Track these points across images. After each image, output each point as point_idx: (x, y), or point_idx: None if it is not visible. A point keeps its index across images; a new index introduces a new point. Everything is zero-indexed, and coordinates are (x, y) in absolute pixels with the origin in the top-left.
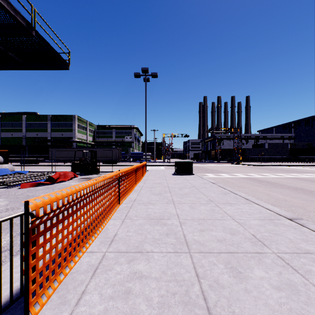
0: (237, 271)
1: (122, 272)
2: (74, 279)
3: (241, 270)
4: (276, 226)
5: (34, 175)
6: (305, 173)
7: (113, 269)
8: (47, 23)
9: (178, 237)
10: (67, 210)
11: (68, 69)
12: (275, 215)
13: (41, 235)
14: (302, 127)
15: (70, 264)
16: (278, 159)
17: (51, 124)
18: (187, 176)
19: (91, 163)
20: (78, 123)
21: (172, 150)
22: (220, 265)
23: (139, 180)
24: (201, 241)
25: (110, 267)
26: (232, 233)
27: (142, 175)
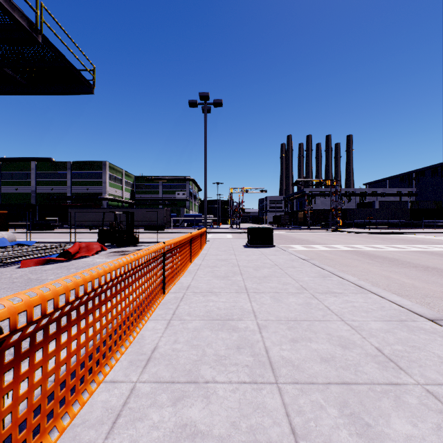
0: (363, 422)
1: (162, 425)
2: (75, 440)
3: (370, 420)
4: (412, 333)
5: (43, 248)
6: (436, 244)
7: (146, 419)
8: (60, 25)
9: (257, 353)
10: (66, 315)
11: (92, 93)
12: (407, 312)
13: (8, 369)
14: (428, 178)
15: (72, 408)
16: (394, 224)
17: (72, 174)
18: (266, 250)
19: (126, 229)
20: (111, 173)
21: (242, 211)
22: (332, 410)
23: (195, 255)
24: (294, 361)
25: (142, 414)
26: (343, 345)
27: (201, 248)
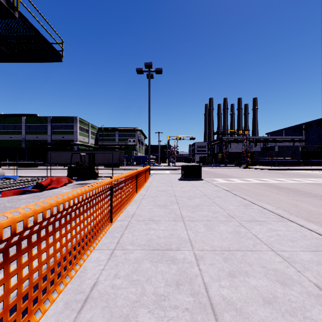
0: None
1: None
2: None
3: None
4: None
5: (23, 181)
6: None
7: None
8: (33, 5)
9: (197, 291)
10: None
11: (61, 61)
12: None
13: None
14: (314, 129)
15: None
16: (289, 163)
17: (52, 126)
18: (196, 182)
19: (89, 167)
20: (80, 125)
21: (177, 153)
22: None
23: (140, 187)
24: (236, 303)
25: None
26: (281, 280)
27: (145, 181)
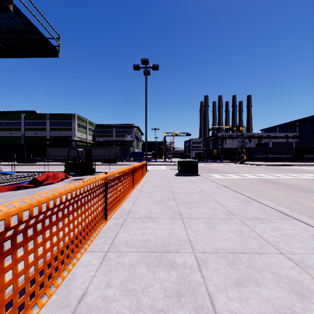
0: None
1: None
2: None
3: None
4: None
5: (20, 176)
6: None
7: None
8: None
9: (201, 305)
10: None
11: (57, 56)
12: None
13: None
14: (308, 125)
15: None
16: (283, 159)
17: (51, 123)
18: (192, 178)
19: (85, 162)
20: (78, 122)
21: (173, 149)
22: None
23: (137, 182)
24: None
25: None
26: (296, 290)
27: (142, 176)
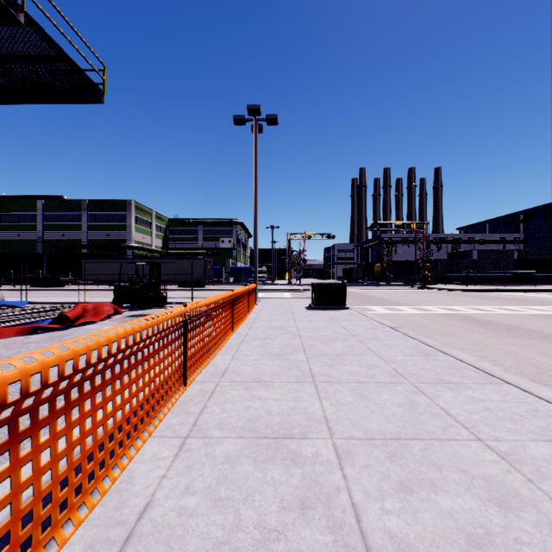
0: None
1: None
2: None
3: None
4: None
5: (36, 310)
6: None
7: None
8: (52, 3)
9: (340, 521)
10: None
11: (101, 101)
12: None
13: None
14: (540, 221)
15: None
16: (497, 279)
17: (89, 216)
18: (336, 313)
19: (150, 286)
20: (137, 214)
21: (304, 262)
22: None
23: (239, 321)
24: (415, 547)
25: None
26: (498, 499)
27: (248, 310)
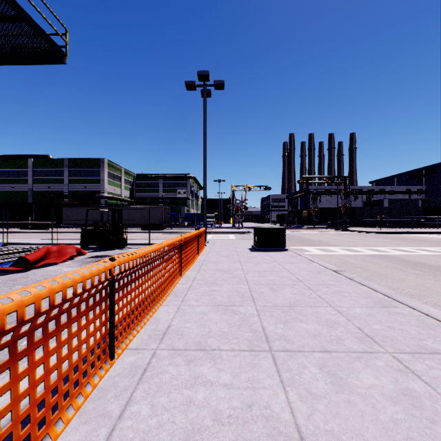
0: None
1: None
2: None
3: None
4: None
5: (5, 252)
6: None
7: None
8: None
9: None
10: None
11: (63, 61)
12: None
13: None
14: (439, 175)
15: None
16: (405, 223)
17: (70, 172)
18: (278, 255)
19: (112, 229)
20: (109, 170)
21: (245, 209)
22: None
23: (188, 264)
24: None
25: None
26: None
27: (198, 252)
